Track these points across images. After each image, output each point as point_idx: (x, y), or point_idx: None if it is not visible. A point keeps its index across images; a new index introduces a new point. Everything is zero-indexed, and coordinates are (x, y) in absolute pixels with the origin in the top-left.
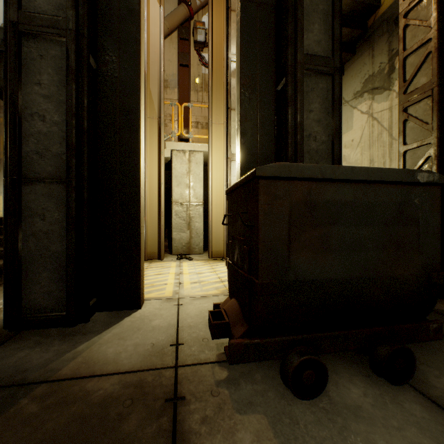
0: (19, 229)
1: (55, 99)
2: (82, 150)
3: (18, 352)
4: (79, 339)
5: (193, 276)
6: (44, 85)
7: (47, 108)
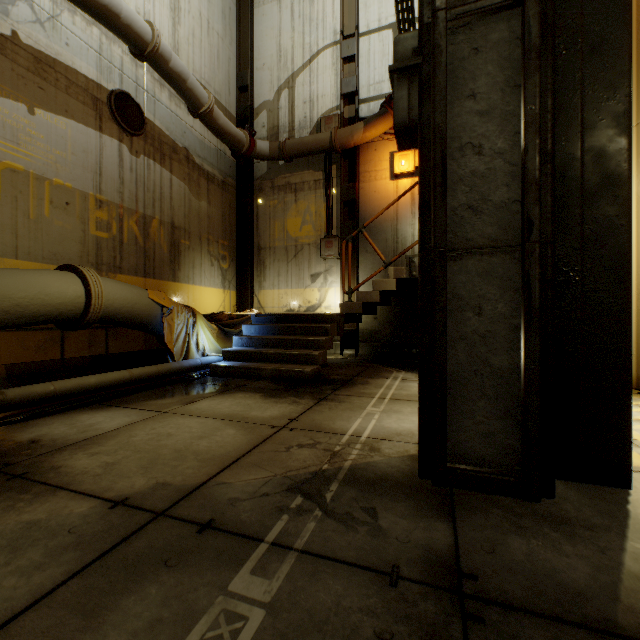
0: (446, 329)
1: (497, 113)
2: (545, 191)
3: (503, 536)
4: (594, 539)
5: (634, 425)
6: (479, 96)
7: (484, 132)
